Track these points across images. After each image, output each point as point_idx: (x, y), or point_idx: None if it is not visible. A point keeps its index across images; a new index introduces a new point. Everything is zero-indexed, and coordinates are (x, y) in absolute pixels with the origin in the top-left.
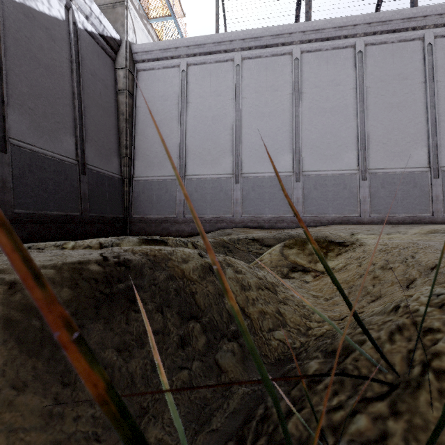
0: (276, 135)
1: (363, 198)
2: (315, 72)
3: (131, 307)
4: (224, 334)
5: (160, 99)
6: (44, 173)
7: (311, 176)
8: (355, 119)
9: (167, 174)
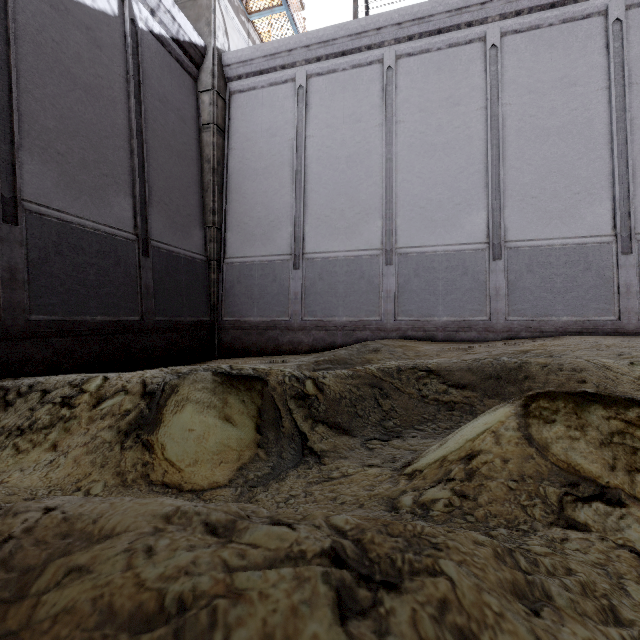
0: (456, 181)
1: (625, 287)
2: (528, 67)
3: None
4: None
5: (265, 135)
6: (82, 255)
7: (522, 249)
8: (608, 143)
9: (276, 252)
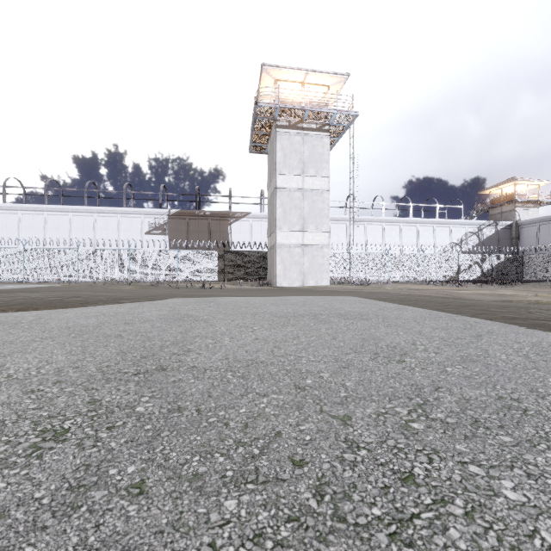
0: None
1: None
2: None
3: None
4: None
5: (528, 238)
6: None
7: None
8: None
9: None
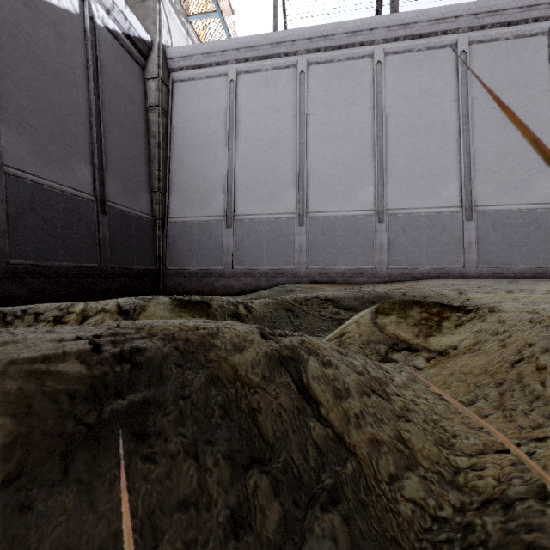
0: (352, 163)
1: (468, 244)
2: (403, 80)
3: (136, 450)
4: (314, 494)
5: (203, 118)
6: (51, 212)
7: (399, 215)
8: (457, 140)
9: (212, 213)
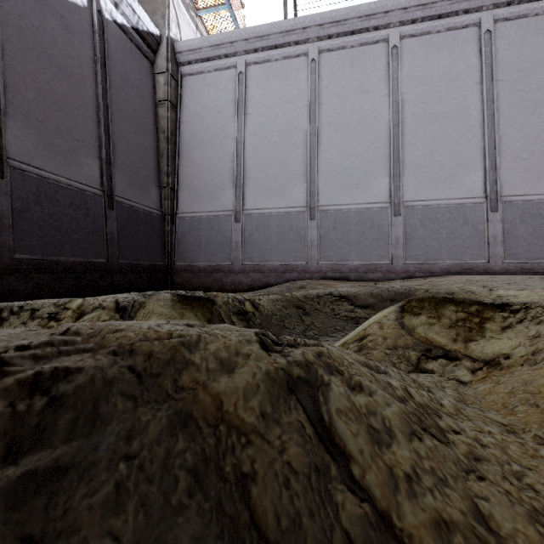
0: (366, 153)
1: (493, 237)
2: (421, 64)
3: None
4: None
5: (211, 111)
6: (57, 206)
7: (417, 207)
8: (480, 126)
9: (220, 208)
